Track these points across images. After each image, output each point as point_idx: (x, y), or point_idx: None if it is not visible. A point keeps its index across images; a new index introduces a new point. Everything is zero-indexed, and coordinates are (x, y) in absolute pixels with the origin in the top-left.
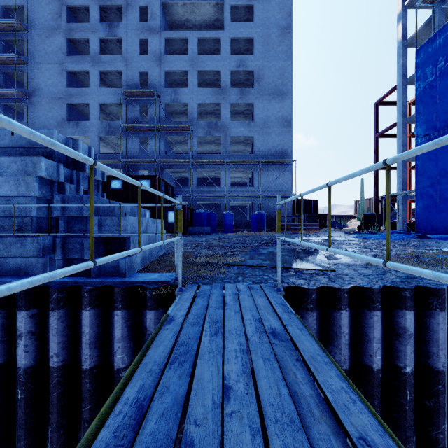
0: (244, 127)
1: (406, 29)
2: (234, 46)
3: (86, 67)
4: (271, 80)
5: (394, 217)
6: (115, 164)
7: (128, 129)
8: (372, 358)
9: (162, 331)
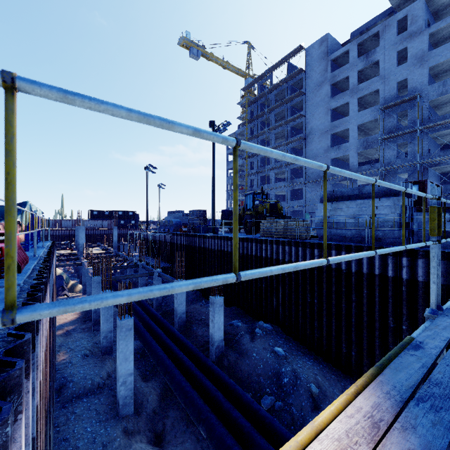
0: None
1: None
2: None
3: (346, 100)
4: None
5: None
6: (371, 173)
7: (385, 140)
8: None
9: None
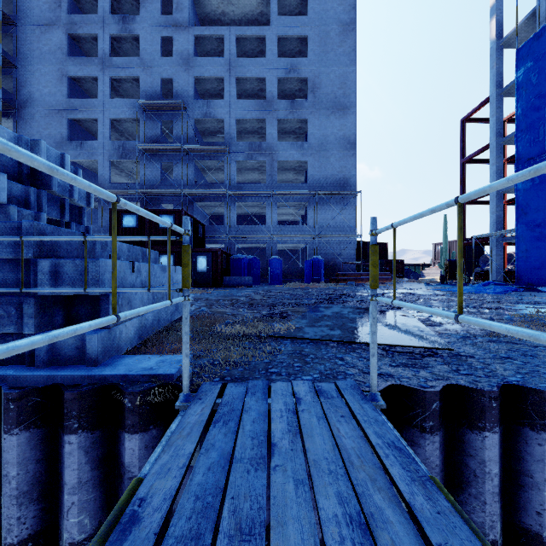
0: (296, 150)
1: (501, 24)
2: (282, 47)
3: (93, 72)
4: (330, 90)
5: (483, 264)
6: (130, 197)
7: (147, 152)
8: (542, 519)
9: None
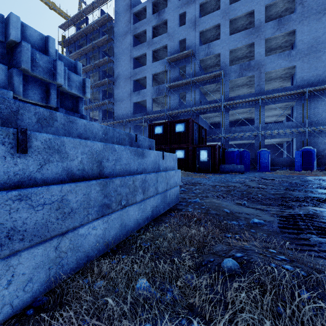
0: (283, 59)
1: None
2: None
3: (144, 51)
4: None
5: None
6: (162, 117)
7: (171, 88)
8: None
9: None
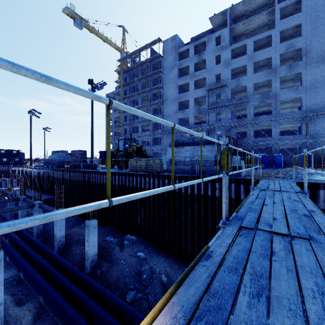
0: (292, 92)
1: None
2: (283, 34)
3: (187, 81)
4: (320, 50)
5: None
6: (202, 130)
7: (209, 109)
8: None
9: (261, 182)
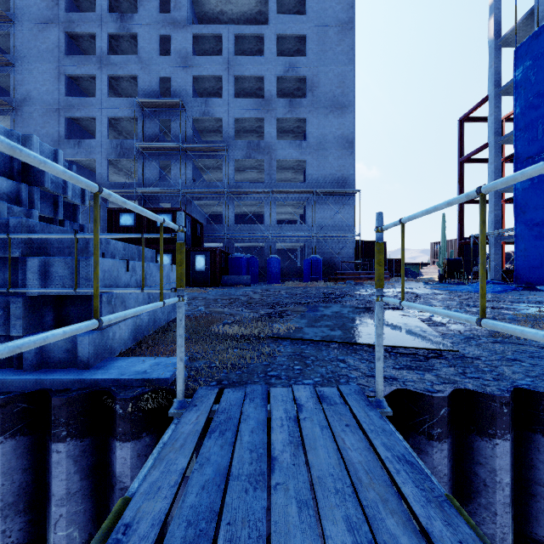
0: (294, 149)
1: (500, 23)
2: (281, 46)
3: (91, 70)
4: (329, 89)
5: None
6: (128, 195)
7: (145, 150)
8: None
9: None
